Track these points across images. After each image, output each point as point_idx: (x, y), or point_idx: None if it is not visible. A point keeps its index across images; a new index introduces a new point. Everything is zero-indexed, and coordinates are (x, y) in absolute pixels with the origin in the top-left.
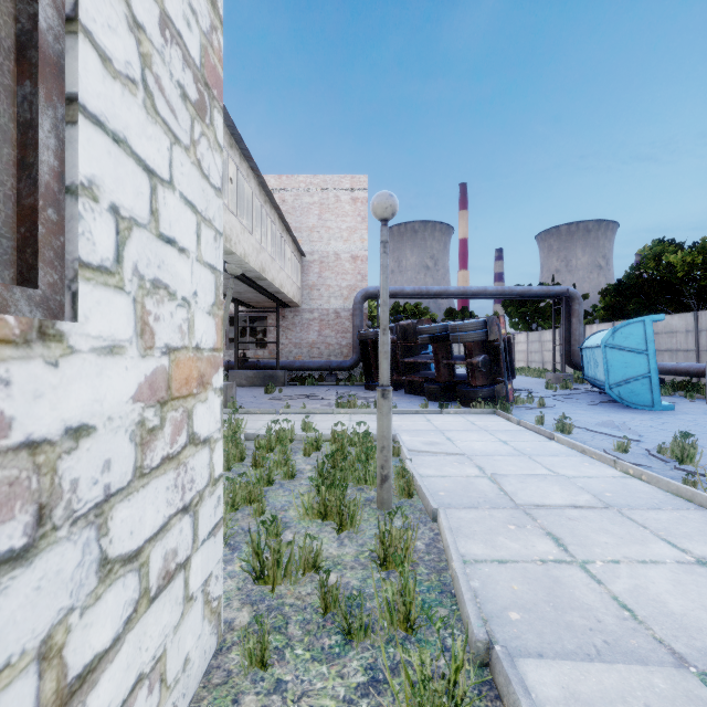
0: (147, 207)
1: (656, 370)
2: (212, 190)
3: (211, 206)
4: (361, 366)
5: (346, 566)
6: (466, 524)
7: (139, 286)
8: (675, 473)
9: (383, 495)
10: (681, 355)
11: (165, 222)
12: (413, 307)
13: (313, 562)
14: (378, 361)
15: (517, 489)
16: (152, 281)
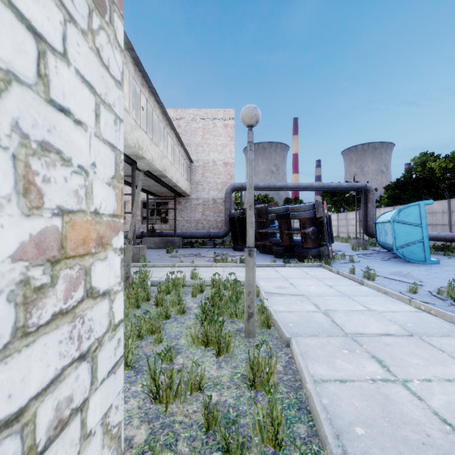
0: (33, 68)
1: (427, 237)
2: (112, 80)
3: (111, 93)
4: (230, 235)
5: (223, 385)
6: (311, 349)
7: (21, 144)
8: (452, 308)
9: (250, 327)
10: (439, 227)
11: (57, 90)
12: (263, 197)
13: (198, 384)
14: (241, 232)
15: (345, 321)
16: (40, 142)
